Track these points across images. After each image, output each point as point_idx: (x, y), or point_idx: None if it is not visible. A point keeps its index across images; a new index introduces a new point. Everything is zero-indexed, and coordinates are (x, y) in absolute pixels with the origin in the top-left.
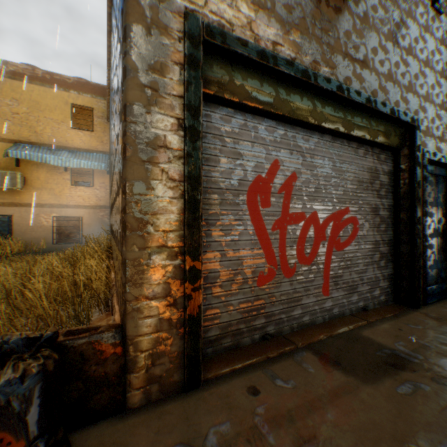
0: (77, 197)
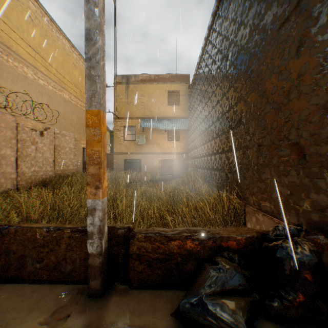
0: (170, 147)
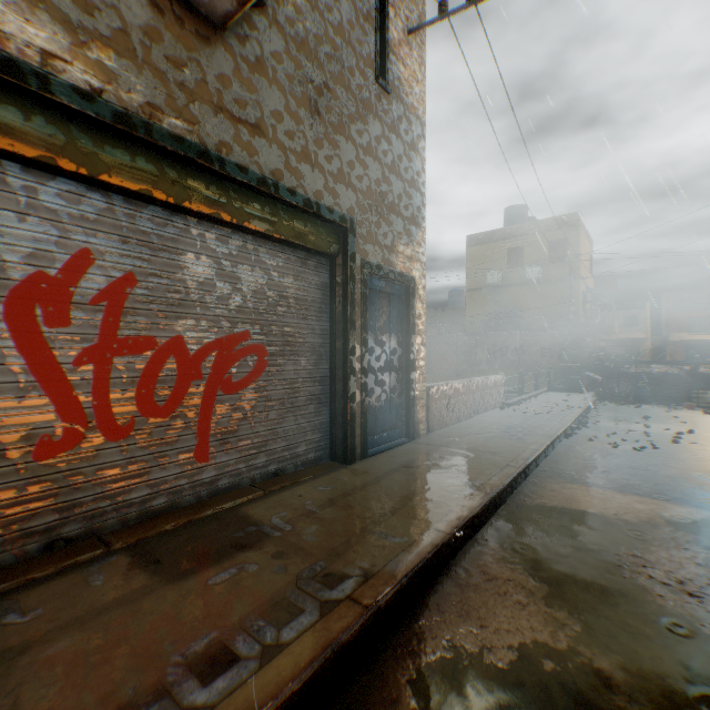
0: None
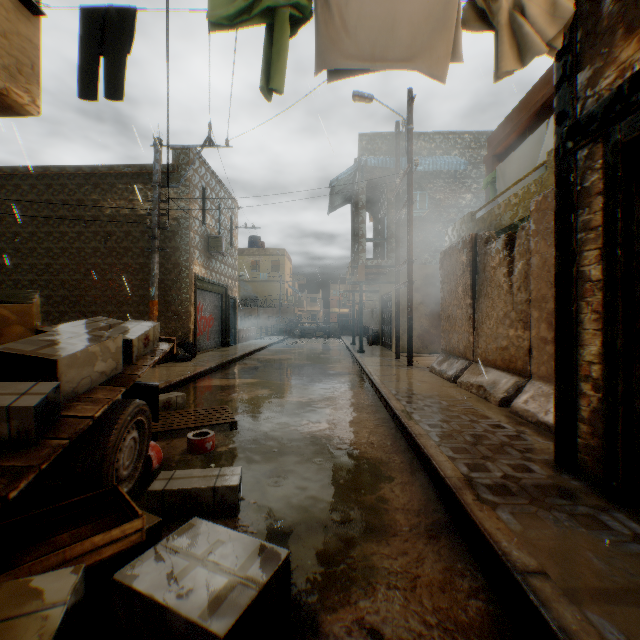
0: None
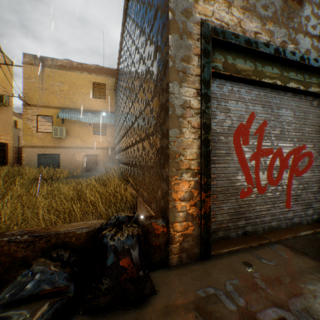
0: (96, 142)
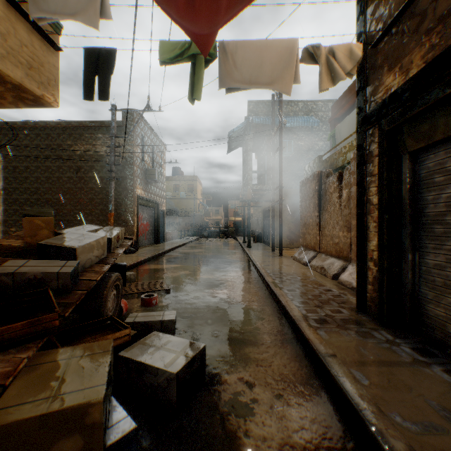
0: None
